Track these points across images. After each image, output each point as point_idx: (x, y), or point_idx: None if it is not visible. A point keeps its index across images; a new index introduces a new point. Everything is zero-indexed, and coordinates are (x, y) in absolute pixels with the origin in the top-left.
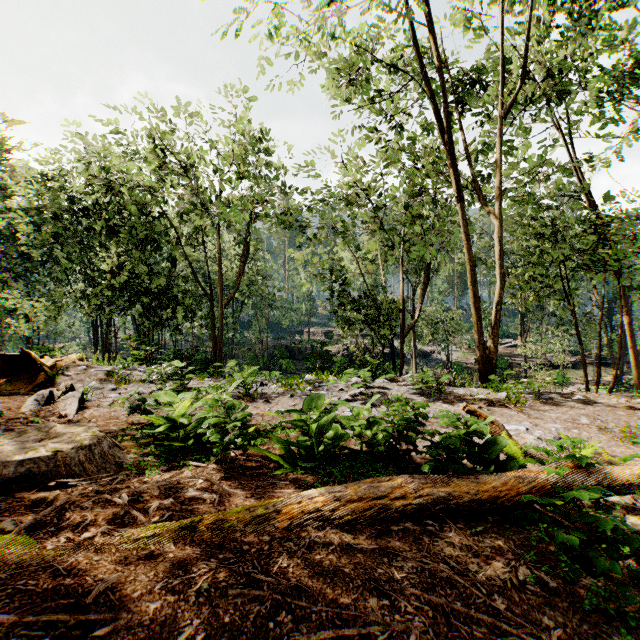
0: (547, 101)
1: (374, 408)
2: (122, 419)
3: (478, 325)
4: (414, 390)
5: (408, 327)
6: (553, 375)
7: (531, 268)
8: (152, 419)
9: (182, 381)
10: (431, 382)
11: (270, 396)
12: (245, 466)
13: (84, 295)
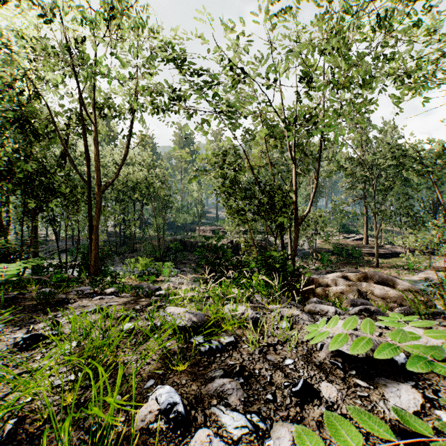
0: None
1: None
2: None
3: None
4: None
5: (301, 217)
6: (395, 262)
7: None
8: None
9: None
10: None
11: None
12: None
13: None
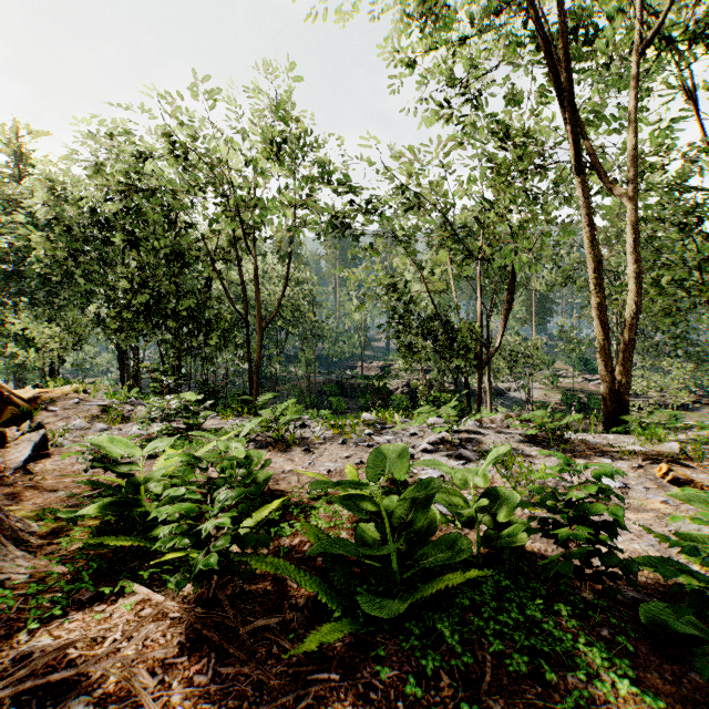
0: (692, 41)
1: (470, 464)
2: (84, 476)
3: (604, 346)
4: (519, 436)
5: (487, 356)
6: (659, 418)
7: (669, 271)
8: (118, 480)
9: (197, 420)
10: (548, 425)
11: (313, 442)
12: (250, 593)
13: (103, 319)
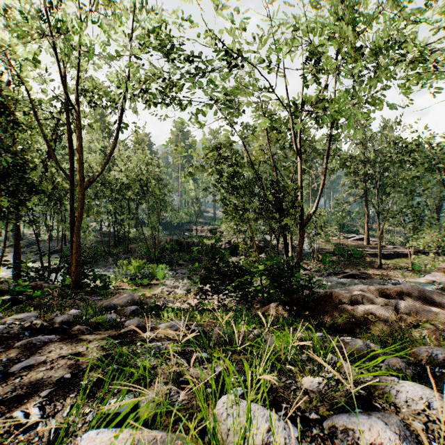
0: None
1: None
2: None
3: None
4: None
5: (307, 217)
6: (398, 263)
7: None
8: None
9: None
10: None
11: None
12: None
13: None
